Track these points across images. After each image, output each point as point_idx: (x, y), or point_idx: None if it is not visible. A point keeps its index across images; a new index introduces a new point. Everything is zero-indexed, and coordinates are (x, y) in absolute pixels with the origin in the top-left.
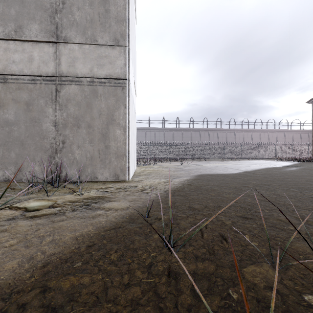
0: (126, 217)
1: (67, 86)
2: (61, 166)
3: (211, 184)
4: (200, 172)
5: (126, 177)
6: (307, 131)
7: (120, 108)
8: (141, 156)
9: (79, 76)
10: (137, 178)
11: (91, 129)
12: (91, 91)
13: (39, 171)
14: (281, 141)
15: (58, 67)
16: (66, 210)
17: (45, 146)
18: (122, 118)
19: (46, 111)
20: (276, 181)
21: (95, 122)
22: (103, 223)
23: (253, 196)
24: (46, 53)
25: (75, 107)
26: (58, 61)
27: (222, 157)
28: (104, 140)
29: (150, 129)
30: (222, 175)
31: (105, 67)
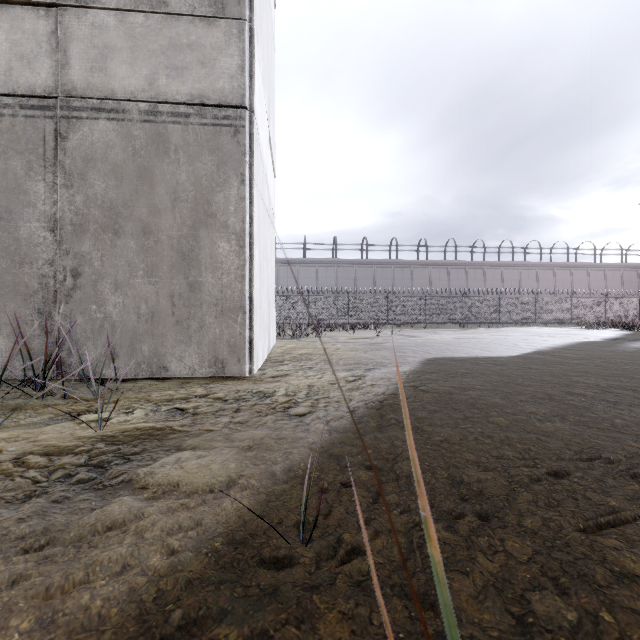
0: (212, 546)
1: (87, 123)
2: (69, 336)
3: (474, 387)
4: (428, 353)
5: (244, 368)
6: (636, 266)
7: (229, 183)
8: (288, 318)
9: (119, 96)
10: (274, 370)
11: (150, 239)
12: (150, 137)
13: (9, 351)
14: (582, 287)
15: (61, 73)
16: (0, 495)
17: (25, 285)
18: (233, 209)
19: (28, 189)
20: (639, 376)
21: (161, 220)
22: (99, 592)
23: (633, 431)
24: (28, 34)
25: (108, 179)
26: (63, 56)
27: (459, 321)
28: (187, 269)
29: (308, 262)
30: (487, 362)
31: (190, 74)
